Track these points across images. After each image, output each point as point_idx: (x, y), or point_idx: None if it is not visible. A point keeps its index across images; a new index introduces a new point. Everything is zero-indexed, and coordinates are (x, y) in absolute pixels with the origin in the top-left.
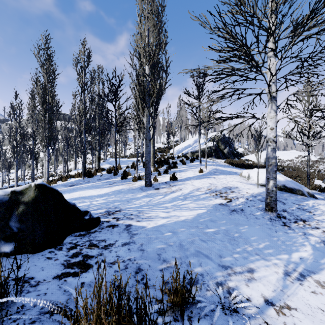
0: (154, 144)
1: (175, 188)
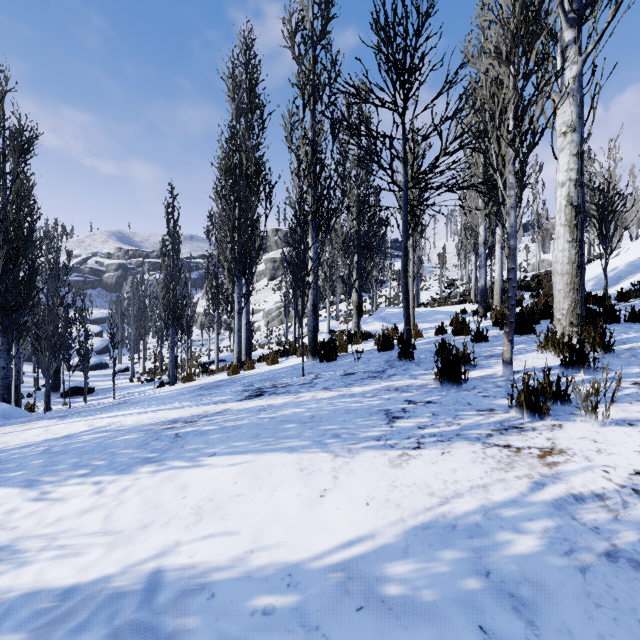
0: (582, 231)
1: None
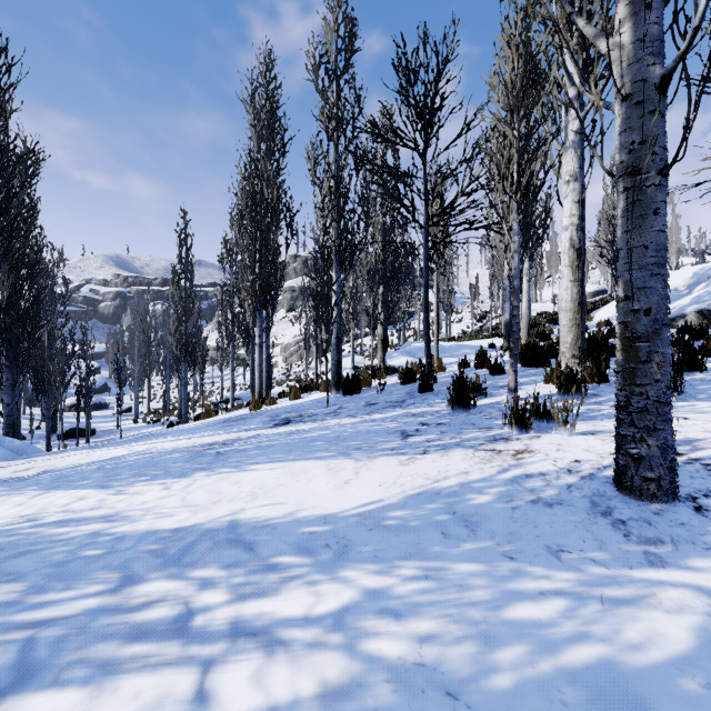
0: (583, 271)
1: None
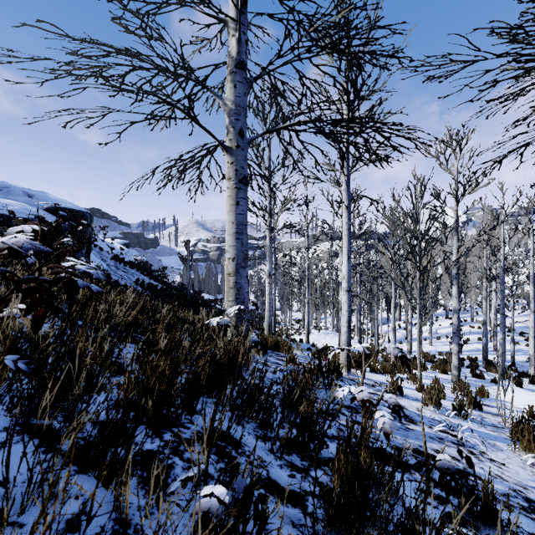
0: None
1: (506, 320)
